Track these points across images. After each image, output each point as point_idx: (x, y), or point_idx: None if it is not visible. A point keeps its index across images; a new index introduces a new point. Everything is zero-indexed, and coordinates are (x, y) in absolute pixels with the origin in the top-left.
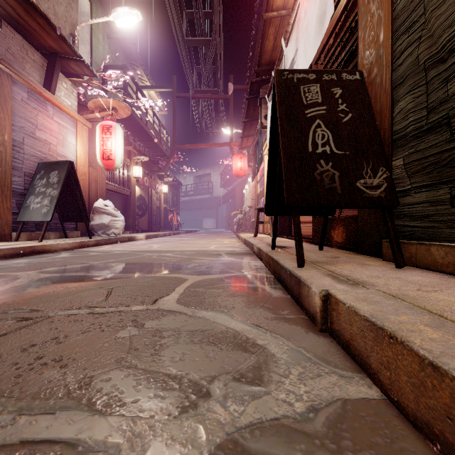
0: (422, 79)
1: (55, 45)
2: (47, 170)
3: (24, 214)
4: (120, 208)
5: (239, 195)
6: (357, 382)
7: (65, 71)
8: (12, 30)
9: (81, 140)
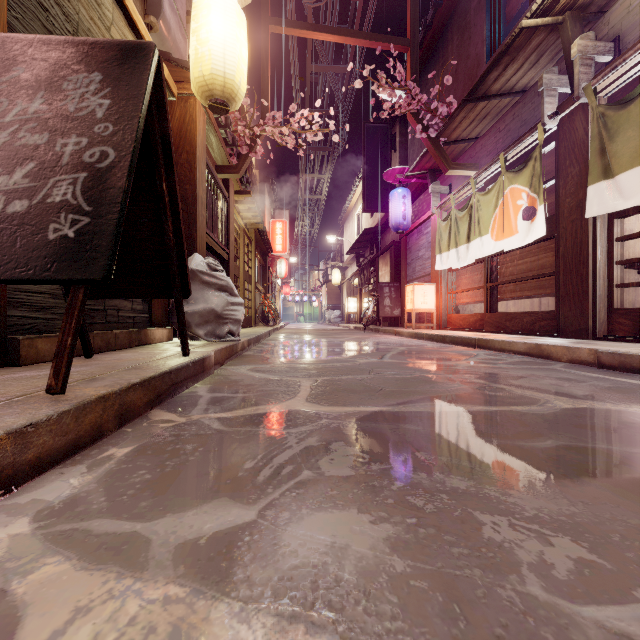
0: None
1: None
2: None
3: None
4: None
5: None
6: (225, 367)
7: None
8: None
9: None
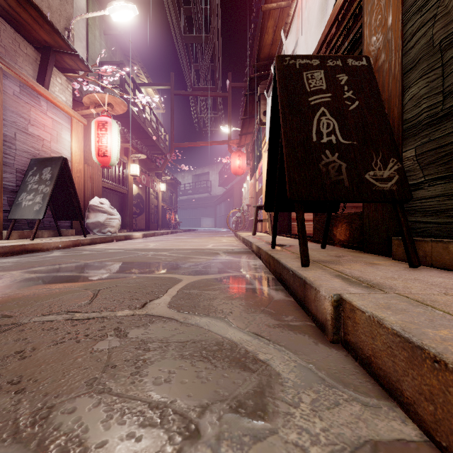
0: (437, 62)
1: (49, 38)
2: (40, 166)
3: (15, 211)
4: (117, 206)
5: (238, 193)
6: (387, 413)
7: (60, 66)
8: (3, 22)
9: (76, 136)
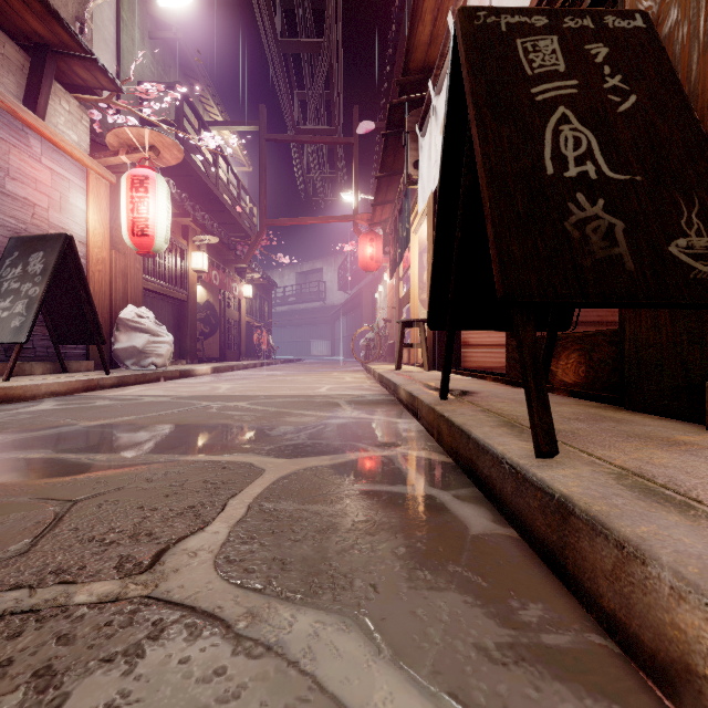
0: None
1: (43, 28)
2: (25, 250)
3: None
4: (170, 322)
5: (369, 302)
6: None
7: (67, 81)
8: None
9: (96, 202)
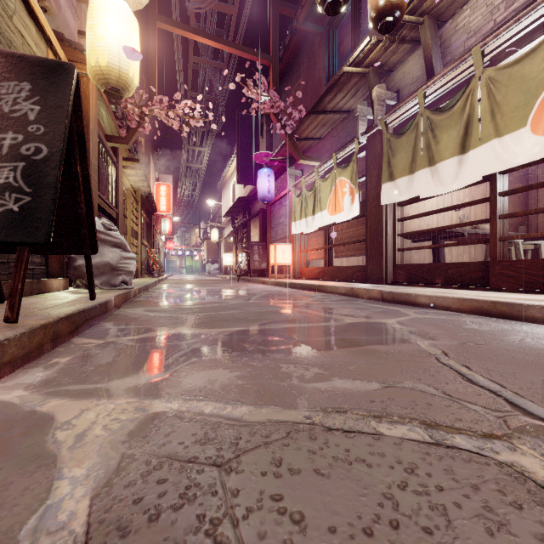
0: None
1: None
2: None
3: None
4: None
5: None
6: (122, 310)
7: None
8: None
9: None
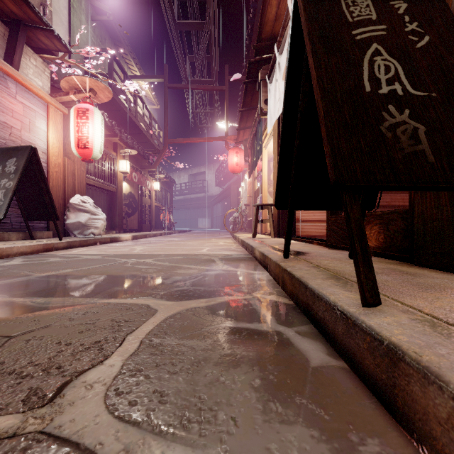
0: None
1: (17, 8)
2: (4, 157)
3: None
4: (104, 206)
5: (235, 193)
6: None
7: (34, 45)
8: None
9: (54, 126)
